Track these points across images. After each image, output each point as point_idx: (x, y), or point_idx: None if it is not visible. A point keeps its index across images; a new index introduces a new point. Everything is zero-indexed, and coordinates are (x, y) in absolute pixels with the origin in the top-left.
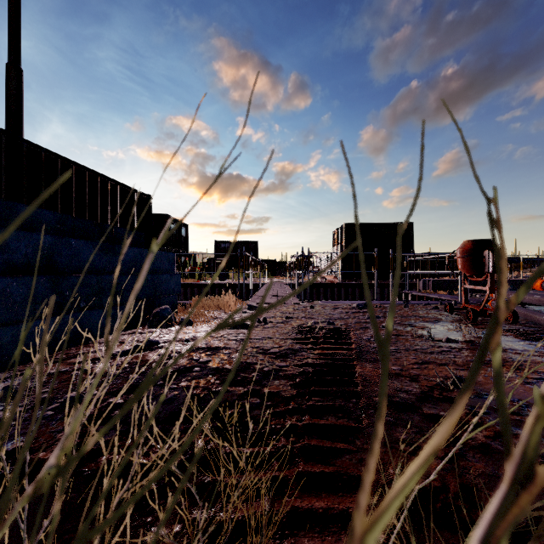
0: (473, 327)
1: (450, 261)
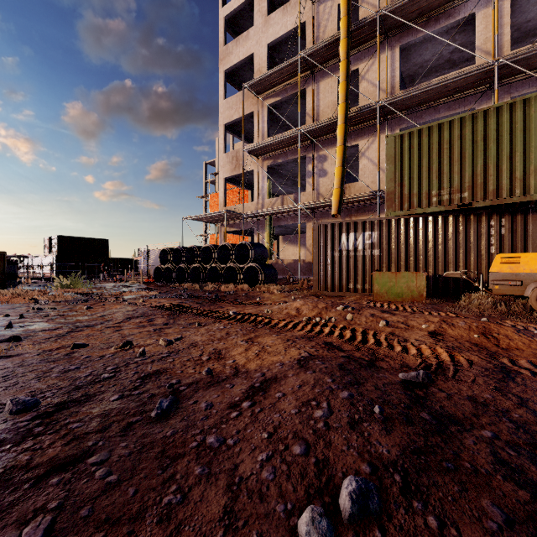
0: (99, 281)
1: (132, 263)
